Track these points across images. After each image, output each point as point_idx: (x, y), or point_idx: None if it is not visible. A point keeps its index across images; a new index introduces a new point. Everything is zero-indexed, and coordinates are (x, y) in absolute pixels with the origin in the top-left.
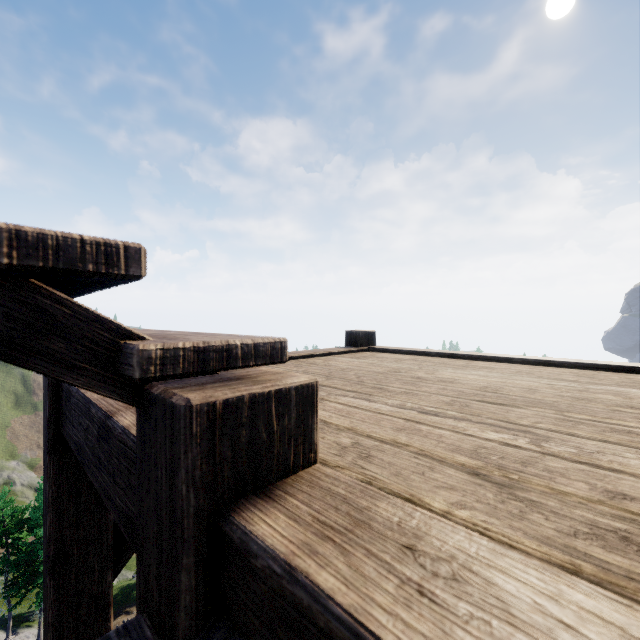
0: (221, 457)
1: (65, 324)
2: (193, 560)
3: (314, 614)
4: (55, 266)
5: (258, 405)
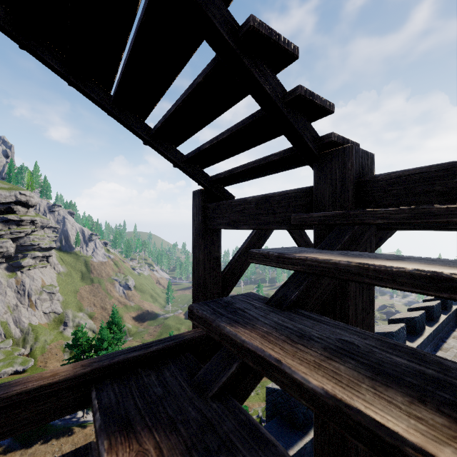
0: (356, 163)
1: (309, 129)
2: (352, 188)
3: (404, 174)
4: (323, 106)
5: (363, 153)
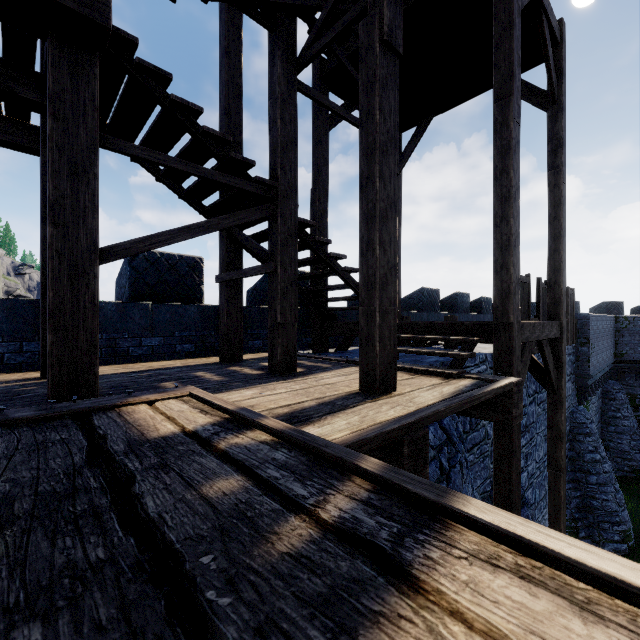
0: None
1: None
2: None
3: None
4: None
5: None
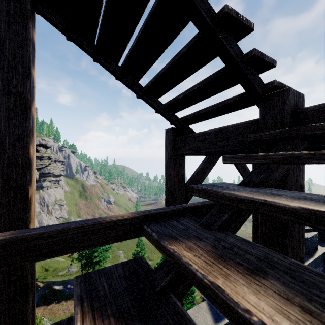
0: (292, 100)
1: (257, 78)
2: (290, 117)
3: None
4: (269, 62)
5: (296, 93)
